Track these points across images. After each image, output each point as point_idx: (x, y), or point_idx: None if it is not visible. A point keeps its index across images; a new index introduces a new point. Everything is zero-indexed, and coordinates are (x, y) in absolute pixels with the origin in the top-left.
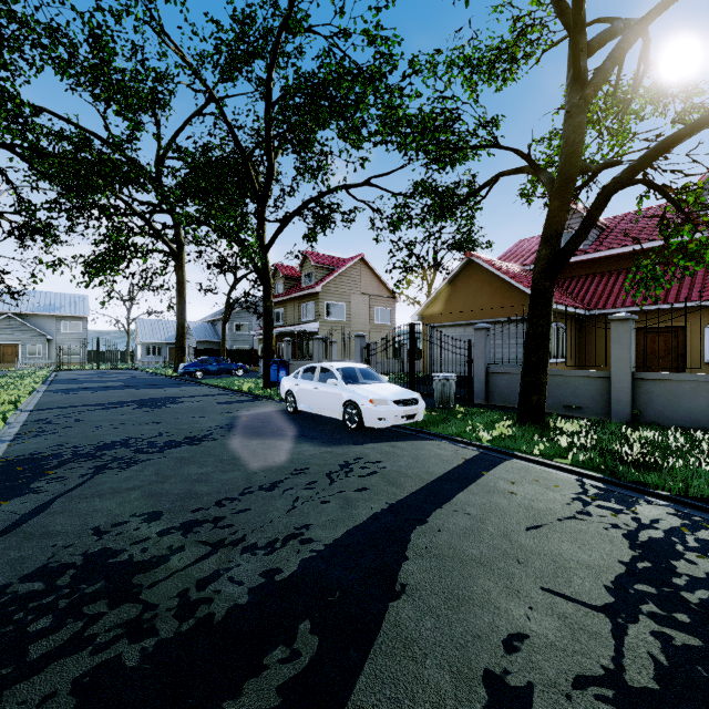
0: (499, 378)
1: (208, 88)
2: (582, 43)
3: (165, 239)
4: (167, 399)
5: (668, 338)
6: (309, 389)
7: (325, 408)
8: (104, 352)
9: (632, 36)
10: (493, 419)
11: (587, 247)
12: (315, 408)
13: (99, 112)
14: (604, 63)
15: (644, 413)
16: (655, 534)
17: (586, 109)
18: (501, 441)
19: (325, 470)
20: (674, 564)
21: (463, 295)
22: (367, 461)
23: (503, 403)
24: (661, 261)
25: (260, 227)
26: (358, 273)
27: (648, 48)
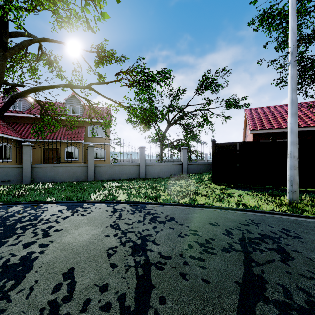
0: None
1: None
2: (6, 31)
3: None
4: None
5: (54, 152)
6: None
7: None
8: None
9: (26, 43)
10: None
11: (25, 111)
12: None
13: None
14: (15, 46)
15: (35, 179)
16: (10, 213)
17: (6, 60)
18: None
19: None
20: (10, 218)
21: None
22: None
23: None
24: (43, 126)
25: None
26: None
27: (42, 46)
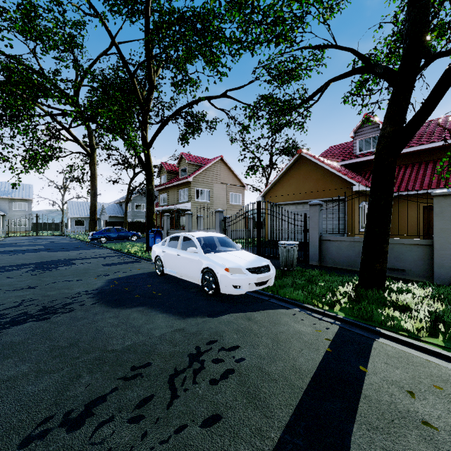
0: (330, 244)
1: (98, 13)
2: None
3: (81, 143)
4: (64, 261)
5: None
6: (173, 255)
7: (186, 273)
8: (46, 224)
9: None
10: (335, 282)
11: None
12: (177, 272)
13: (29, 49)
14: None
15: None
16: None
17: None
18: (355, 311)
19: (169, 367)
20: None
21: (295, 181)
22: (221, 346)
23: (334, 265)
24: None
25: (144, 129)
26: (218, 168)
27: None
